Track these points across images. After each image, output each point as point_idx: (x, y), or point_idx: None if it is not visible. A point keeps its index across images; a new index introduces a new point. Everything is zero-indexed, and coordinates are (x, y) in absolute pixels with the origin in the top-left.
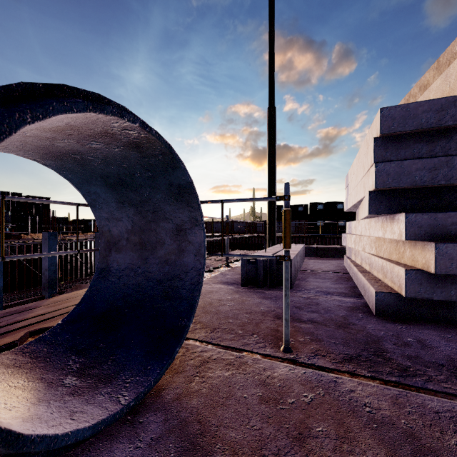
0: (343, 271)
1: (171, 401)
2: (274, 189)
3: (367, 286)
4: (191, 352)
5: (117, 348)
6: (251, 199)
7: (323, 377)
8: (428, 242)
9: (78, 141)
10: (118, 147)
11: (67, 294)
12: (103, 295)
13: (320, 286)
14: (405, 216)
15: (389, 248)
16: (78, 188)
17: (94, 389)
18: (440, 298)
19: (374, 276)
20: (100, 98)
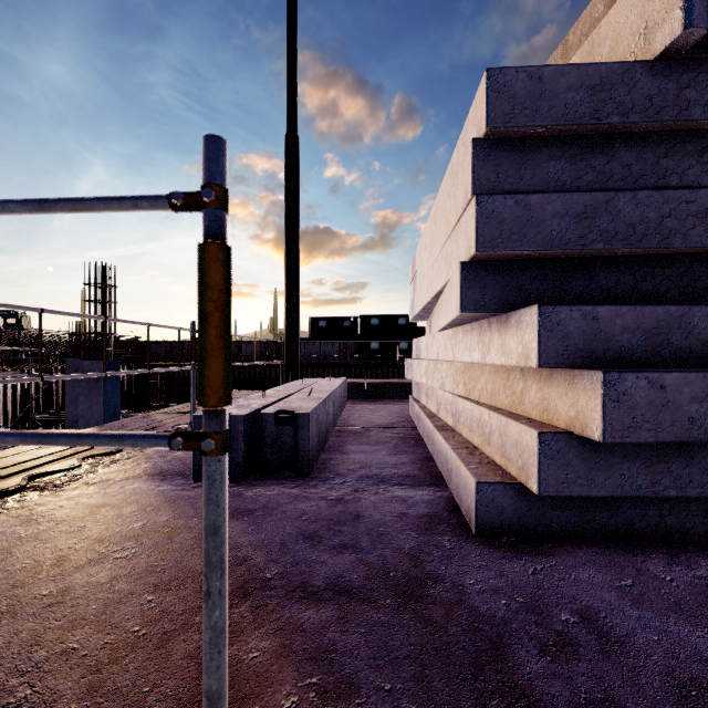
0: (408, 425)
1: None
2: (296, 281)
3: (455, 464)
4: None
5: None
6: (71, 200)
7: None
8: (583, 370)
9: None
10: None
11: None
12: None
13: (368, 463)
14: (539, 313)
15: (492, 383)
16: None
17: None
18: (602, 493)
19: (464, 439)
20: None
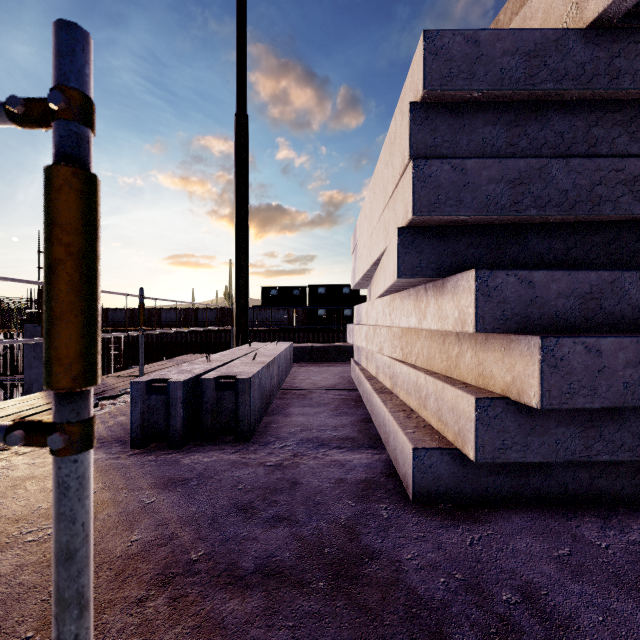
0: (350, 386)
1: None
2: (246, 251)
3: (392, 428)
4: None
5: None
6: None
7: None
8: (520, 335)
9: None
10: None
11: None
12: None
13: (309, 426)
14: (476, 277)
15: (428, 348)
16: None
17: None
18: (538, 458)
19: (401, 401)
20: None
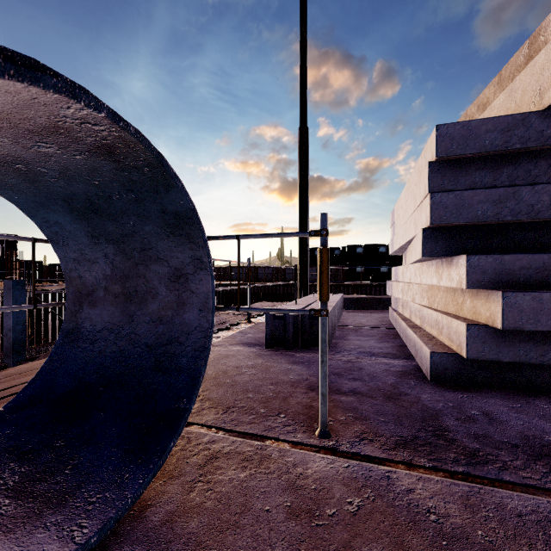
0: (389, 326)
1: (158, 526)
2: (306, 227)
3: (419, 345)
4: (193, 444)
5: (82, 446)
6: (277, 234)
7: (372, 472)
8: (493, 290)
9: (15, 141)
10: (82, 153)
11: (28, 364)
12: (68, 368)
13: (363, 346)
14: (467, 259)
15: (445, 298)
16: (31, 216)
17: (35, 519)
18: (507, 359)
19: (427, 333)
20: (38, 66)
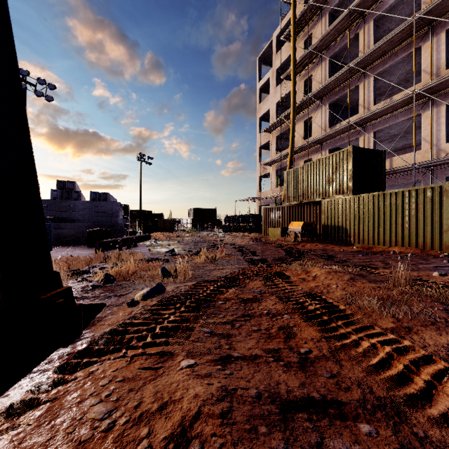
0: None
1: None
2: None
3: None
4: None
5: None
6: None
7: None
8: None
9: None
10: None
11: None
12: None
13: None
14: None
15: None
16: None
17: None
18: None
19: None
20: None
